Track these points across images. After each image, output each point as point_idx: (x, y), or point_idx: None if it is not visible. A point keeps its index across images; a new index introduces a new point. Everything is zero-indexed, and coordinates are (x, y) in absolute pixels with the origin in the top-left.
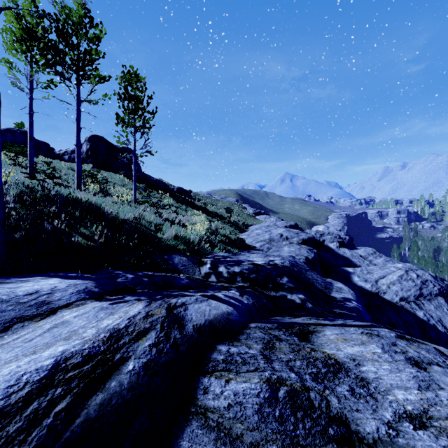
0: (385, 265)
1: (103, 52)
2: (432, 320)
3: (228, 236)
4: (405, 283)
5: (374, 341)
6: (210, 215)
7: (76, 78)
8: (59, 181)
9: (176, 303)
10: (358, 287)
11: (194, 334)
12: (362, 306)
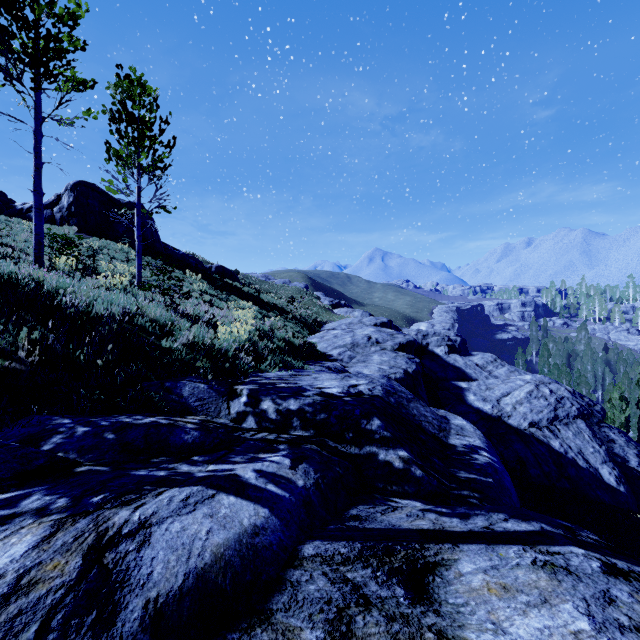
0: (509, 378)
1: (84, 41)
2: (571, 453)
3: (290, 340)
4: (536, 401)
5: (565, 589)
6: (265, 308)
7: (32, 78)
8: (4, 251)
9: (122, 526)
10: (474, 409)
11: (139, 639)
12: (497, 458)
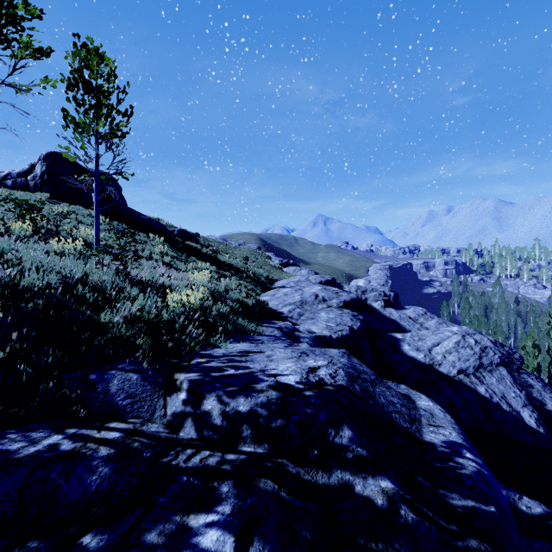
0: (438, 329)
1: (40, 10)
2: (496, 397)
3: (243, 300)
4: (463, 351)
5: None
6: (222, 268)
7: None
8: None
9: None
10: (408, 358)
11: None
12: (479, 457)
